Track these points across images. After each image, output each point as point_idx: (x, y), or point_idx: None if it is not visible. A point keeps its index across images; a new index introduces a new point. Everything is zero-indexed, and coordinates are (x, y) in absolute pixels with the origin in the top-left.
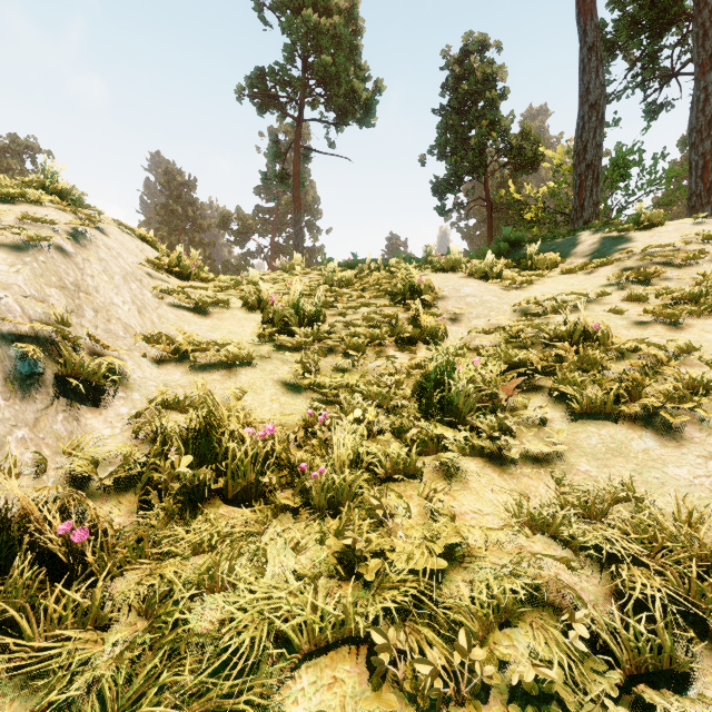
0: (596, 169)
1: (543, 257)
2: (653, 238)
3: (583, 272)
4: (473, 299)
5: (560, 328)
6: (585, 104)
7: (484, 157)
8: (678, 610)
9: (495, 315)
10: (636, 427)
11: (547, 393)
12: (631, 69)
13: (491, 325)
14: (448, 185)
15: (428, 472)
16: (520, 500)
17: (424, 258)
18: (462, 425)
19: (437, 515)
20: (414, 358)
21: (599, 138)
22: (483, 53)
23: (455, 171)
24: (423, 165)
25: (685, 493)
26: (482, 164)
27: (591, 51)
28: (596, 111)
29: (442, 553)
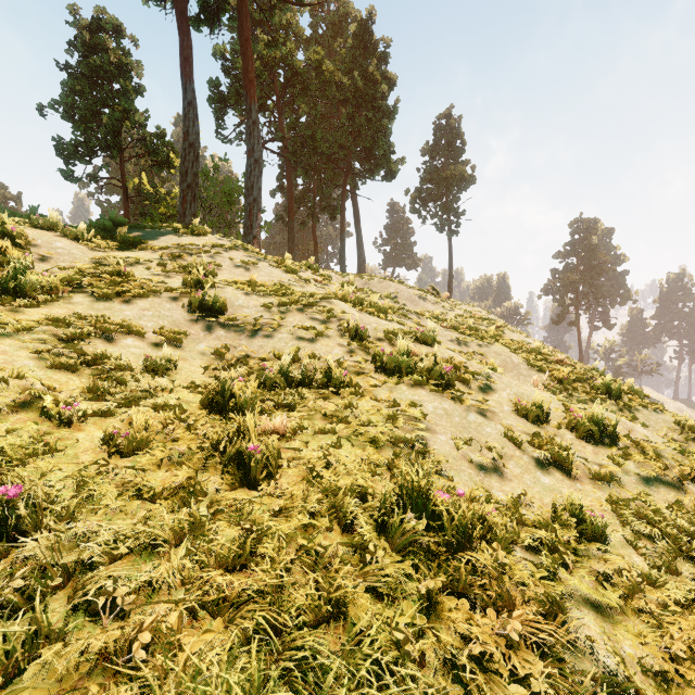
0: (194, 191)
1: (128, 237)
2: (195, 241)
3: (153, 251)
4: (63, 251)
5: (109, 270)
6: (187, 141)
7: (119, 140)
8: (101, 336)
9: (78, 262)
10: (122, 303)
11: (89, 293)
12: (238, 126)
13: (72, 266)
14: (77, 152)
15: (2, 310)
16: (51, 315)
17: (27, 216)
18: (29, 297)
19: (4, 318)
20: (2, 274)
21: (196, 169)
22: (119, 38)
23: (85, 141)
24: (43, 116)
25: (126, 317)
26: (117, 145)
27: (190, 106)
28: (194, 150)
29: (4, 324)
